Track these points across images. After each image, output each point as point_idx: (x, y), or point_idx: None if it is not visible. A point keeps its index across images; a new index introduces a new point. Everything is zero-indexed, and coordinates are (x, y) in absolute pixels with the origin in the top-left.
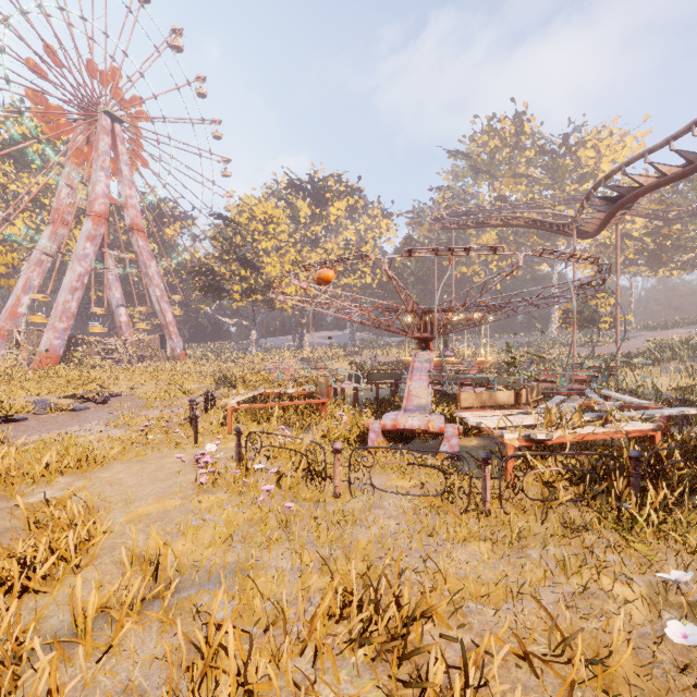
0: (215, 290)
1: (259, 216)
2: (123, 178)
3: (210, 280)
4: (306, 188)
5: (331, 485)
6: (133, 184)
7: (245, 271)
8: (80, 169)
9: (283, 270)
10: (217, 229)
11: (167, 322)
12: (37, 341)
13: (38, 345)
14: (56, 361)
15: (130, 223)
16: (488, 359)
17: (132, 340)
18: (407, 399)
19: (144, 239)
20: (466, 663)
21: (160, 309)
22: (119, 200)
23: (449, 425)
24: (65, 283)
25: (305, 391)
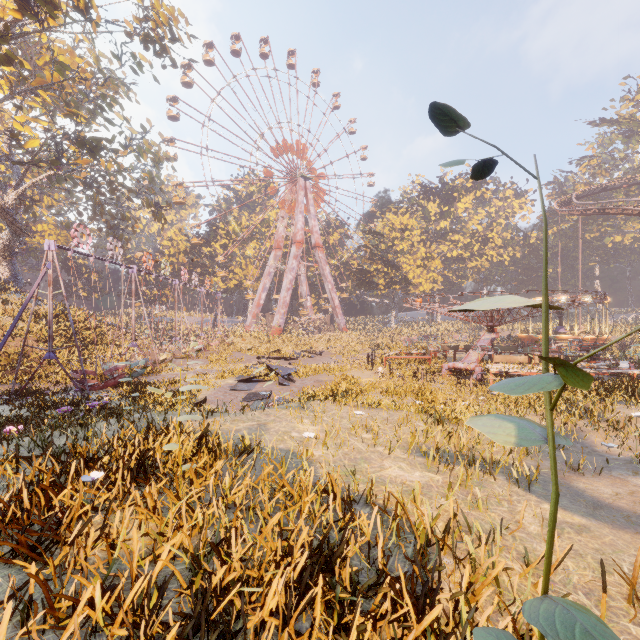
0: (366, 284)
1: (397, 226)
2: (311, 215)
3: (364, 277)
4: (436, 192)
5: (420, 379)
6: (316, 217)
7: (387, 270)
8: (287, 213)
9: (415, 266)
10: (367, 240)
11: (335, 306)
12: (271, 320)
13: (271, 322)
14: (280, 331)
15: (314, 243)
16: (603, 337)
17: (315, 318)
18: (466, 357)
19: (322, 252)
20: (431, 392)
21: (331, 297)
22: (308, 229)
23: (477, 367)
24: (284, 286)
25: (421, 353)
